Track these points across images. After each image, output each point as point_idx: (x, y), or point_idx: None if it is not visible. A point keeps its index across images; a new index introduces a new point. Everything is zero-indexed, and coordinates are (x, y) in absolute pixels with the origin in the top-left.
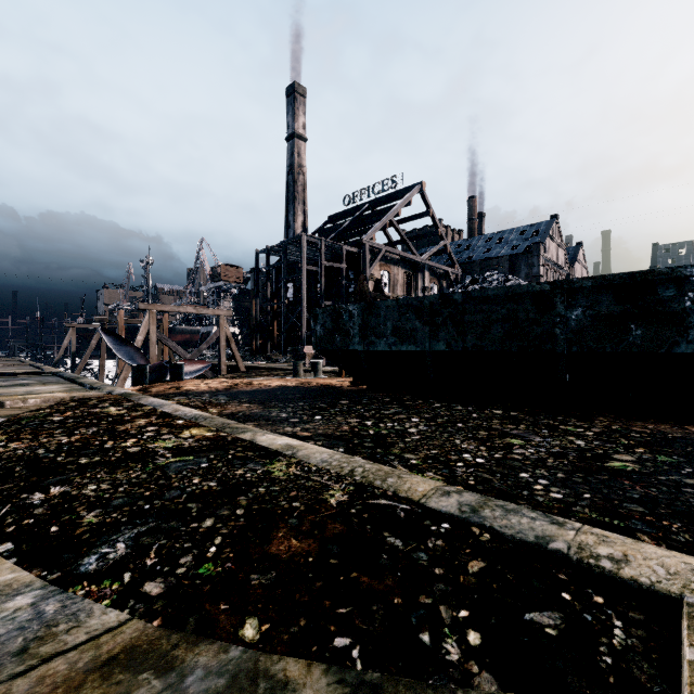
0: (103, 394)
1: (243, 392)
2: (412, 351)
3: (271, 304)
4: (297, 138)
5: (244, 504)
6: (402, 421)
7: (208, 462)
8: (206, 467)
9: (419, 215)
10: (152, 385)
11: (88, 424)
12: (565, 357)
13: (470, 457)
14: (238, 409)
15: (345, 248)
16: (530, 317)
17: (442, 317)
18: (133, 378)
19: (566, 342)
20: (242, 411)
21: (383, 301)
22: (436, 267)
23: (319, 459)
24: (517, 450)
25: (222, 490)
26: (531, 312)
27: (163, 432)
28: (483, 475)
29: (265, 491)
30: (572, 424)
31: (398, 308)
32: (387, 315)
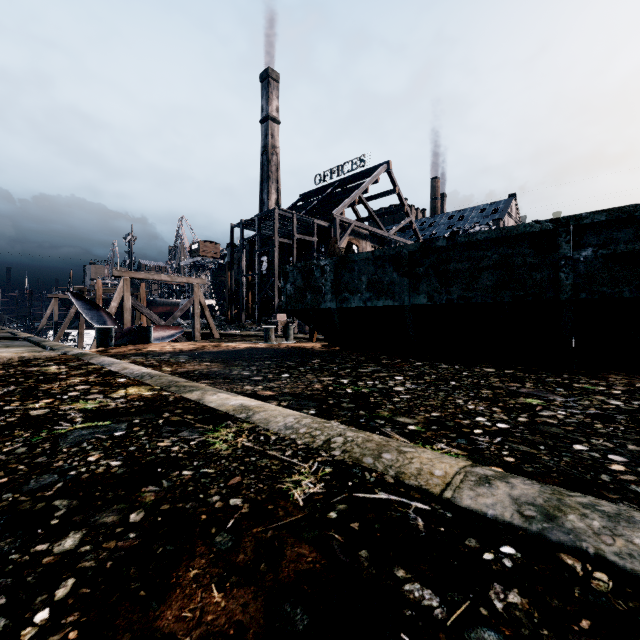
0: (57, 354)
1: (208, 352)
2: (389, 307)
3: (245, 275)
4: (271, 120)
5: (148, 502)
6: (384, 379)
7: (127, 429)
8: (119, 437)
9: (386, 192)
10: (115, 347)
11: (9, 383)
12: (571, 305)
13: (486, 421)
14: (195, 367)
15: (316, 222)
16: (528, 261)
17: (424, 267)
18: (98, 341)
19: (572, 288)
20: (199, 369)
21: (357, 254)
22: (402, 242)
23: (281, 424)
24: (544, 412)
25: (124, 474)
26: (529, 256)
27: (92, 391)
28: (520, 447)
29: (190, 476)
30: (585, 382)
31: (374, 260)
32: (362, 268)
